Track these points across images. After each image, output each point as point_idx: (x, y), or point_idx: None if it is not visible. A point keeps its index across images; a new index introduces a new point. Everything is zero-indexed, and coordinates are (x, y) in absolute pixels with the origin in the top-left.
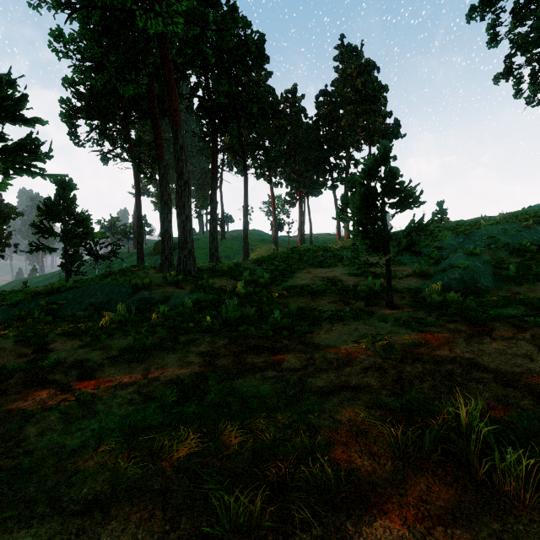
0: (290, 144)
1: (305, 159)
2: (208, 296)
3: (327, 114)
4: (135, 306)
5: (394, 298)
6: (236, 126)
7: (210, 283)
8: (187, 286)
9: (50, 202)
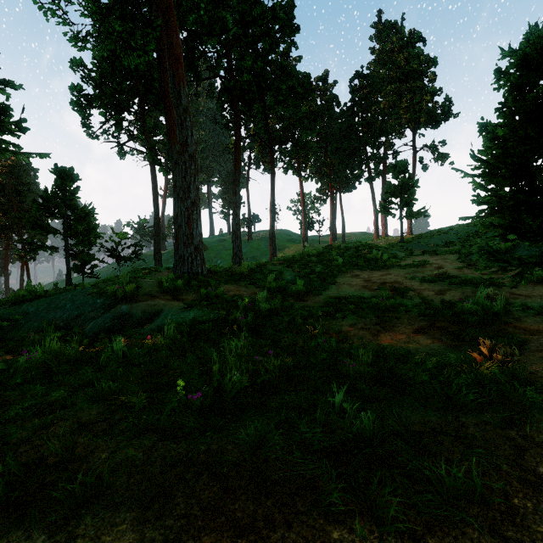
0: (321, 136)
1: (338, 149)
2: (212, 314)
3: (364, 97)
4: (106, 327)
5: (541, 326)
6: (261, 107)
7: (219, 291)
8: (188, 296)
9: (46, 193)
